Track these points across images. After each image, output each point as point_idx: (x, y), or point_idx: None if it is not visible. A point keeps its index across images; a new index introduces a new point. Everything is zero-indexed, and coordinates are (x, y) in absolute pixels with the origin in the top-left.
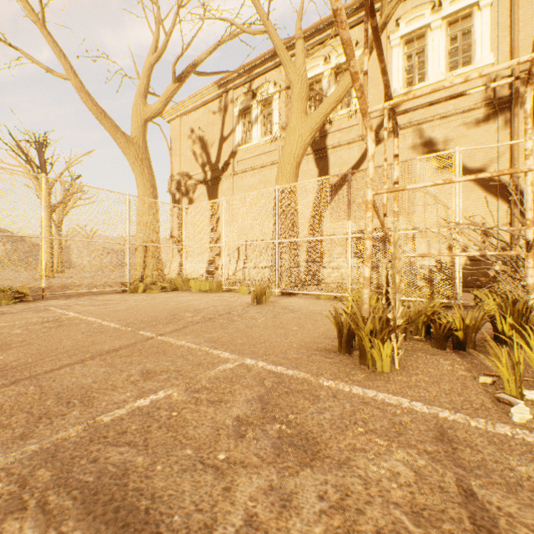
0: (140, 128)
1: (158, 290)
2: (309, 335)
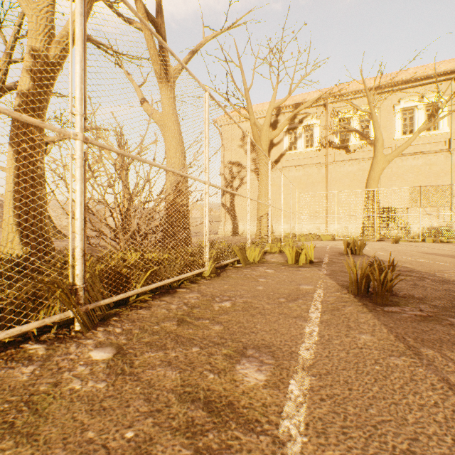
0: (267, 145)
1: (309, 240)
2: None
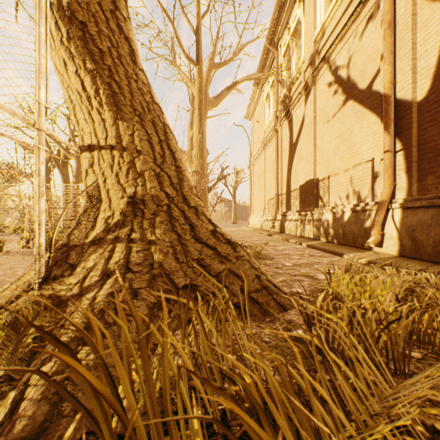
0: (189, 144)
1: None
2: None
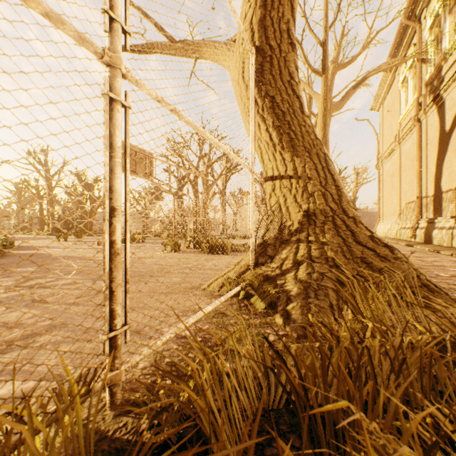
0: None
1: None
2: None
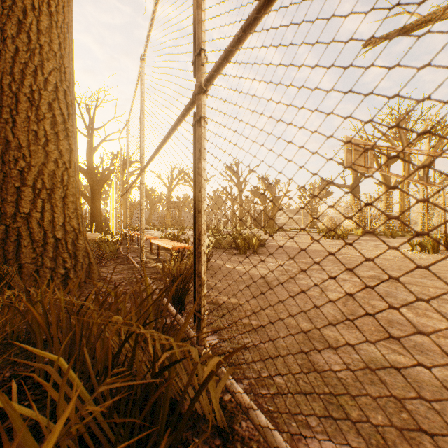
0: None
1: None
2: None
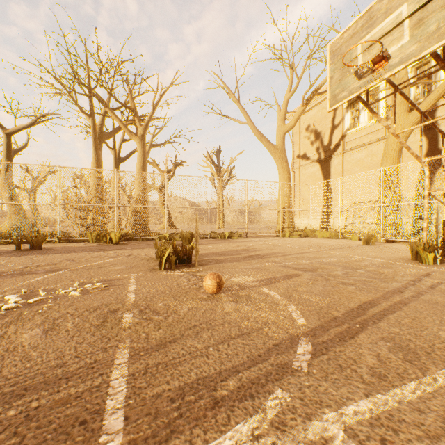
0: (281, 139)
1: (296, 236)
2: (397, 255)
